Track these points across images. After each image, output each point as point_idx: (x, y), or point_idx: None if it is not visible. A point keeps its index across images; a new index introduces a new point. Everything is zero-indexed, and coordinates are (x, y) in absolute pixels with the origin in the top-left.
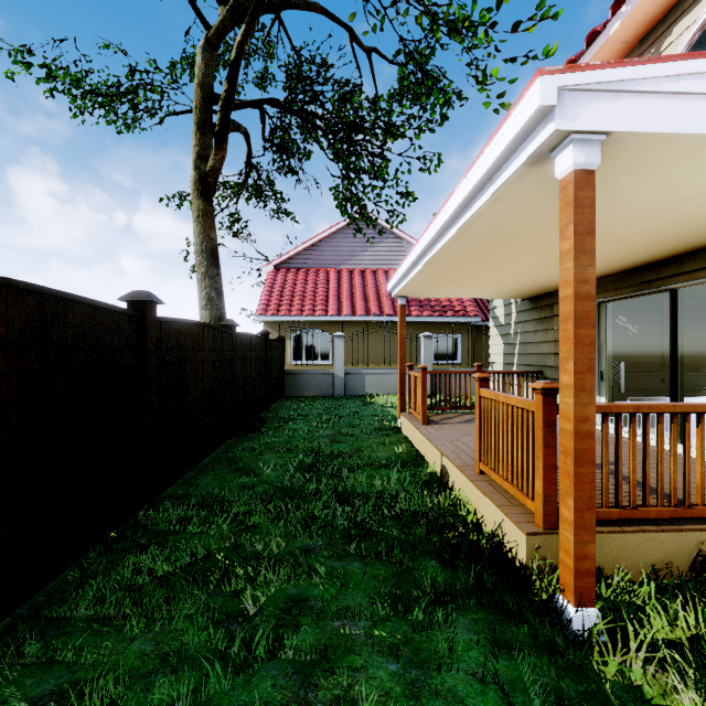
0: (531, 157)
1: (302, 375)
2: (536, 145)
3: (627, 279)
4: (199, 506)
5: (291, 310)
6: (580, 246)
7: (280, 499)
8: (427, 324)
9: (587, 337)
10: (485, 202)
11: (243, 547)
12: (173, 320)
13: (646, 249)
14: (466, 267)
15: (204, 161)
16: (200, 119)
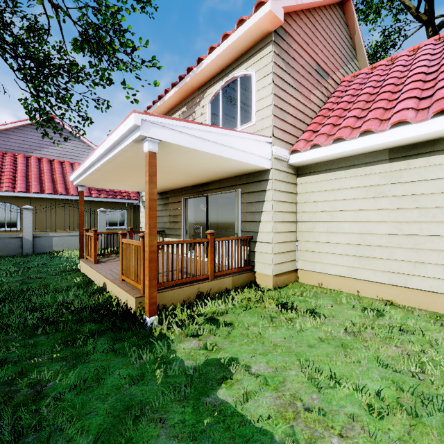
0: (135, 140)
1: None
2: (136, 136)
3: (194, 189)
4: None
5: None
6: (151, 180)
7: None
8: (104, 203)
9: (154, 214)
10: (120, 150)
11: None
12: None
13: (197, 179)
14: (119, 175)
15: None
16: None
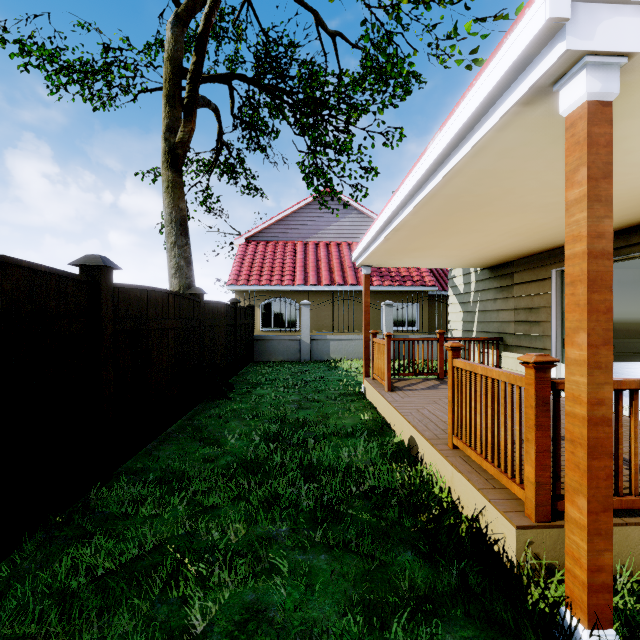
0: (528, 92)
1: (271, 341)
2: (537, 75)
3: None
4: (156, 483)
5: (261, 280)
6: (594, 193)
7: (243, 474)
8: (387, 293)
9: (602, 302)
10: (465, 156)
11: (198, 535)
12: (134, 287)
13: (620, 215)
14: (432, 234)
15: (173, 133)
16: (169, 92)
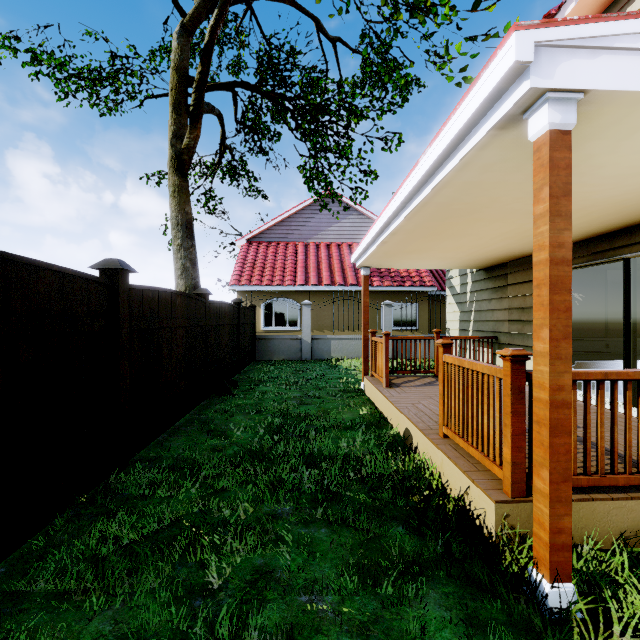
0: (502, 119)
1: (272, 340)
2: (509, 105)
3: (580, 250)
4: (169, 469)
5: (262, 280)
6: (556, 209)
7: (249, 461)
8: (387, 294)
9: (562, 303)
10: (451, 170)
11: (210, 513)
12: (146, 288)
13: (602, 220)
14: (427, 238)
15: (180, 140)
16: (175, 100)
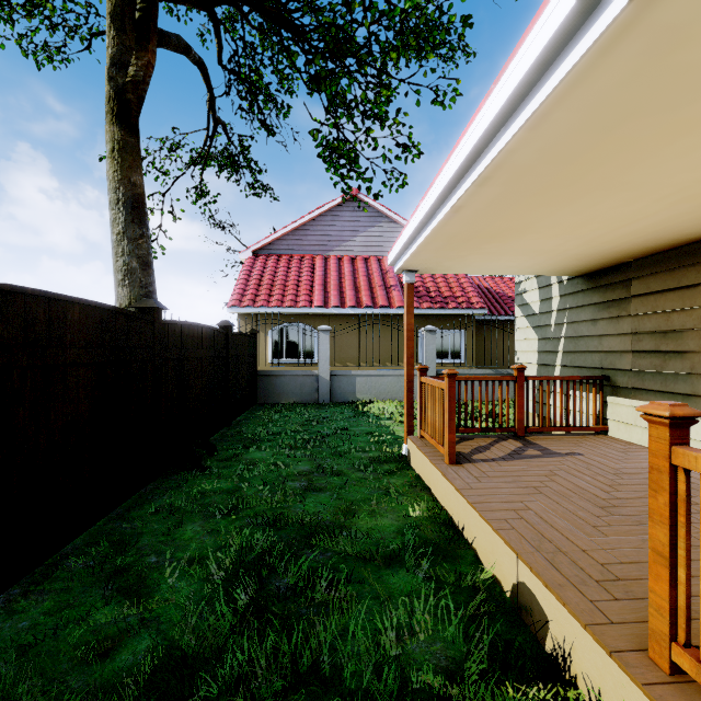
0: None
1: (280, 377)
2: None
3: None
4: None
5: (270, 301)
6: None
7: None
8: (426, 318)
9: None
10: None
11: None
12: None
13: None
14: (540, 196)
15: (122, 70)
16: (115, 7)
